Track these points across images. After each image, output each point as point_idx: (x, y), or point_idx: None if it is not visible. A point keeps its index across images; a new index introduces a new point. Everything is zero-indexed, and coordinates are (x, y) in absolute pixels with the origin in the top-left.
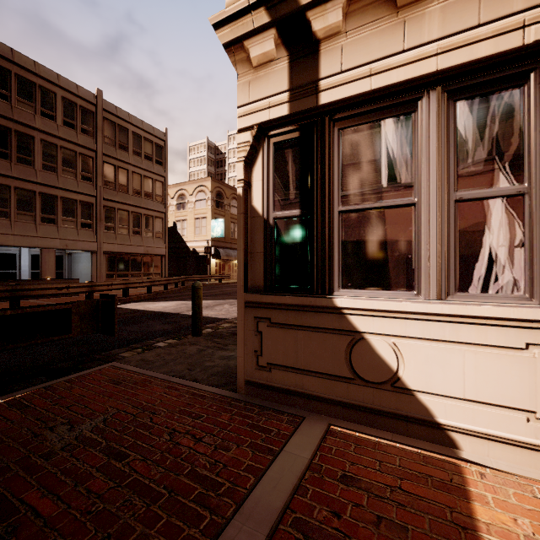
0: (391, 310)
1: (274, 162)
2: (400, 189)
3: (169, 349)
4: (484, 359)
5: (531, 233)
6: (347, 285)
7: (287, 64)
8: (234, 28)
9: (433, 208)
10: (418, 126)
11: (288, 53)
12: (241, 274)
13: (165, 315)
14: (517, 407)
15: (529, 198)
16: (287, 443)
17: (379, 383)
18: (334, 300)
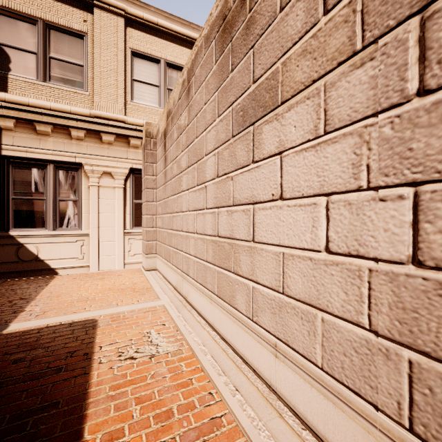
0: (35, 235)
1: None
2: (40, 193)
3: None
4: (66, 246)
5: (79, 211)
6: (16, 227)
7: None
8: None
9: (52, 201)
10: (46, 174)
11: None
12: None
13: None
14: (74, 257)
15: (79, 202)
16: None
17: (30, 260)
18: (10, 233)
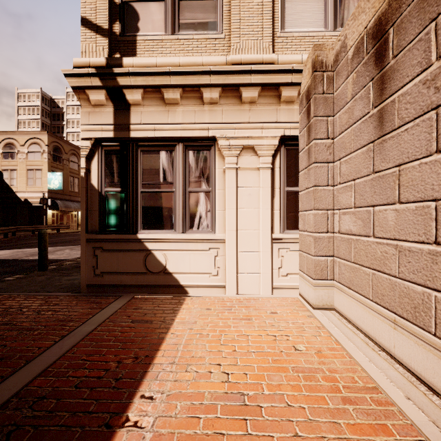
0: (163, 239)
1: (105, 160)
2: (168, 184)
3: (19, 280)
4: (197, 255)
5: (212, 206)
6: (145, 228)
7: (113, 110)
8: (79, 80)
9: (181, 194)
10: (175, 157)
11: (113, 105)
12: (84, 223)
13: (2, 261)
14: (206, 272)
15: (212, 193)
16: (110, 304)
17: (158, 272)
18: (138, 235)
